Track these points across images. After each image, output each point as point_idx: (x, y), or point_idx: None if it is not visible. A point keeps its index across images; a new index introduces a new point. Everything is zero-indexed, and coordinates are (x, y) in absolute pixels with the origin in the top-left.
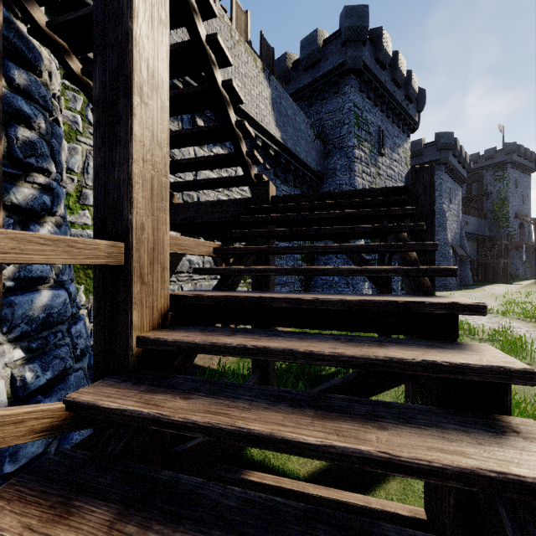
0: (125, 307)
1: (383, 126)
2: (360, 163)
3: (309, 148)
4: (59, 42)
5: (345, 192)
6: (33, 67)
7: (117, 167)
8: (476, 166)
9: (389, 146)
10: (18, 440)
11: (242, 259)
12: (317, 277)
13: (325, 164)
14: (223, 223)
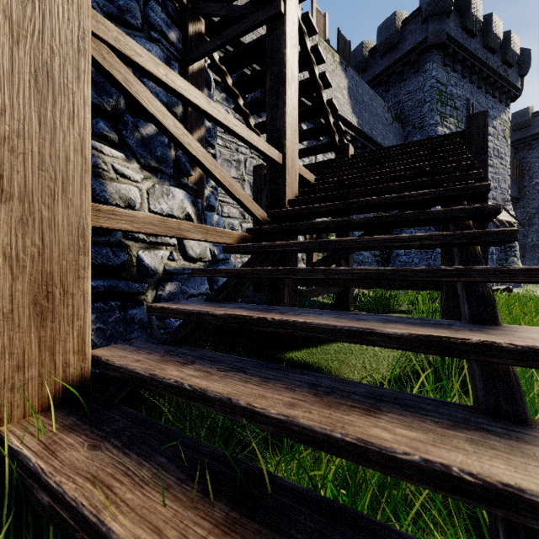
0: (282, 185)
1: (473, 98)
2: None
3: (386, 131)
4: (223, 69)
5: (410, 143)
6: (209, 86)
7: (278, 120)
8: None
9: None
10: (257, 215)
11: None
12: (395, 259)
13: None
14: None
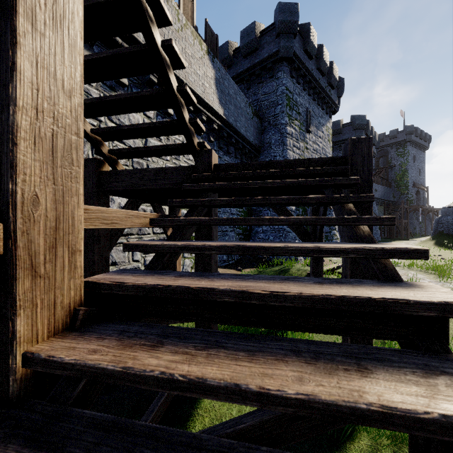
0: (4, 314)
1: (310, 107)
2: (291, 138)
3: (248, 124)
4: None
5: (286, 161)
6: None
7: None
8: (383, 143)
9: (314, 124)
10: None
11: (181, 231)
12: (255, 236)
13: (261, 138)
14: (166, 190)
